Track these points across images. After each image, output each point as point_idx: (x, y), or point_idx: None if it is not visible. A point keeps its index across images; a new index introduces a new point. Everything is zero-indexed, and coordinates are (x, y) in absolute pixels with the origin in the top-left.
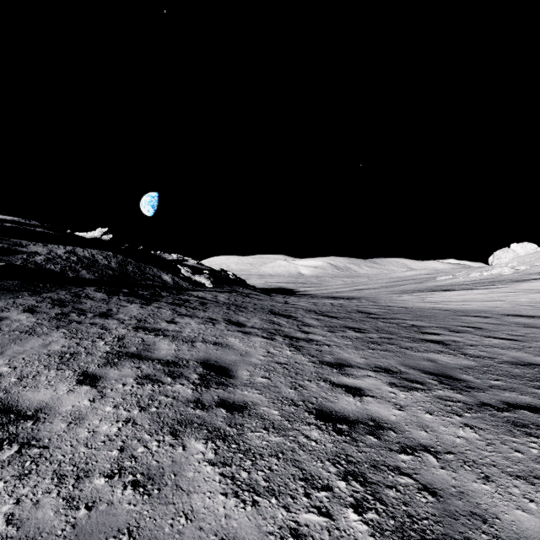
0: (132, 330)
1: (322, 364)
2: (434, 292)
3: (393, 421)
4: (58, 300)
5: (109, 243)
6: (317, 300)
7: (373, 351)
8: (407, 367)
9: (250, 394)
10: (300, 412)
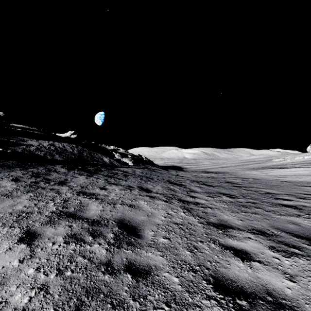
0: (75, 194)
1: (209, 225)
2: (273, 169)
3: (290, 296)
4: (36, 173)
5: (74, 139)
6: (197, 174)
7: (245, 214)
8: (278, 230)
9: (153, 256)
10: (198, 280)
